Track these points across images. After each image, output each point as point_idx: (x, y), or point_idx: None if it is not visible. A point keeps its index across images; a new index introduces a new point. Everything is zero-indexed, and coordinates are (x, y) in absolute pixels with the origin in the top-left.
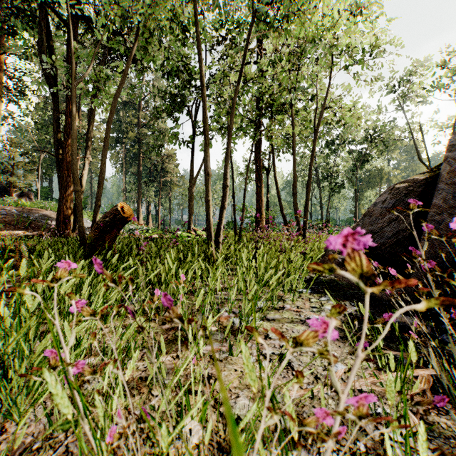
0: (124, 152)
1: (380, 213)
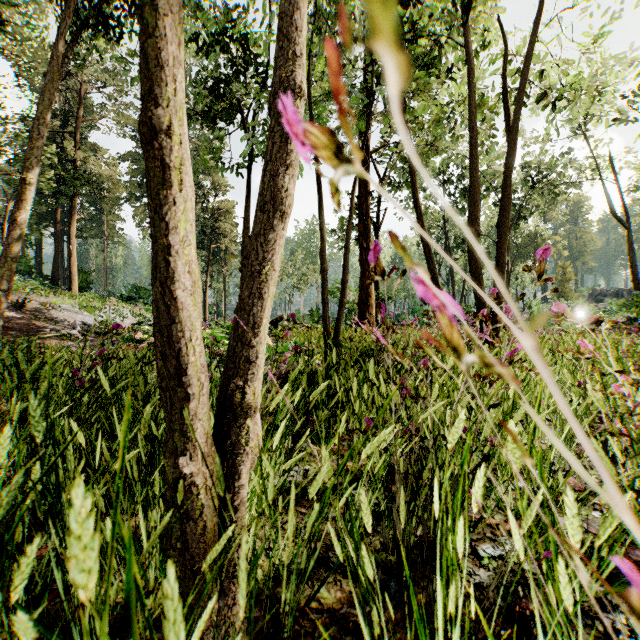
0: None
1: None
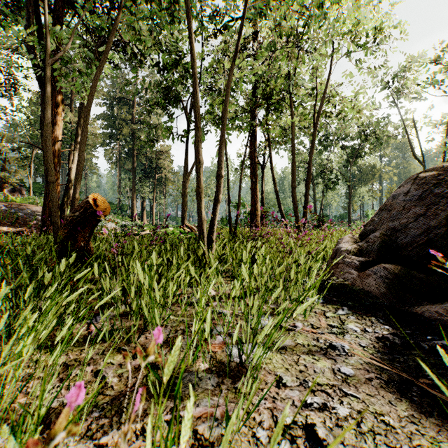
0: (118, 148)
1: (402, 207)
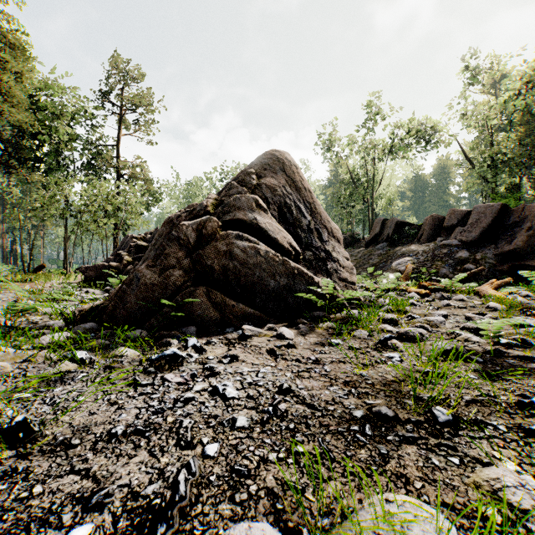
0: None
1: None
